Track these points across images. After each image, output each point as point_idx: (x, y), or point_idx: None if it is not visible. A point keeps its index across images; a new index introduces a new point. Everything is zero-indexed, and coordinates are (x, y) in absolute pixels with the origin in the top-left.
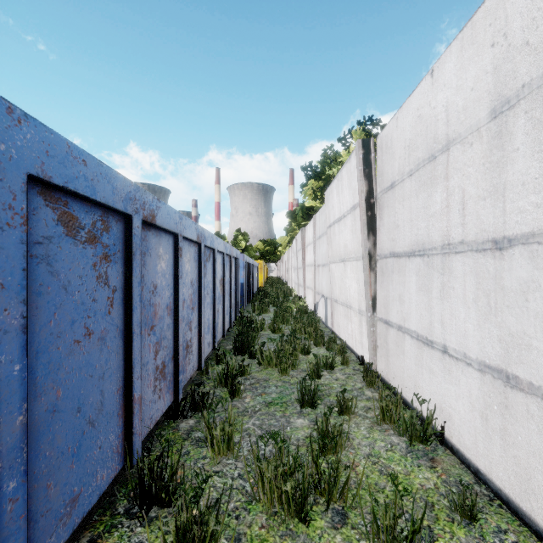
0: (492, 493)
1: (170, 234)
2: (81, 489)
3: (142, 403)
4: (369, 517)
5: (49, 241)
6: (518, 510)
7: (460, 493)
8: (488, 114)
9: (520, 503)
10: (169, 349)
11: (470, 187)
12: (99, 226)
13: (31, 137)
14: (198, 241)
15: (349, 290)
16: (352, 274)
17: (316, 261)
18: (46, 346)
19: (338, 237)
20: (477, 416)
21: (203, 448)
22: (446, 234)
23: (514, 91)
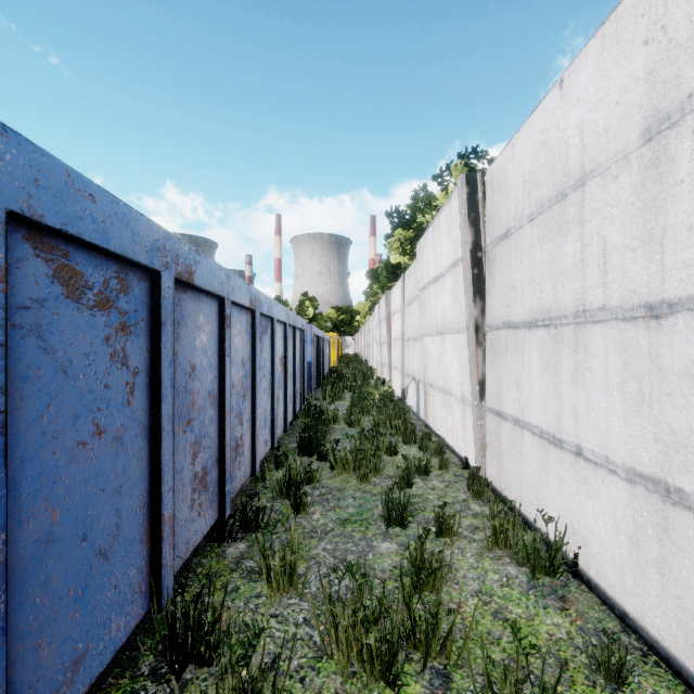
0: (645, 645)
1: (214, 298)
2: (88, 645)
3: (174, 523)
4: (481, 679)
5: (41, 305)
6: (683, 670)
7: (602, 645)
8: (639, 136)
9: (686, 661)
10: (212, 450)
11: (614, 235)
12: (114, 285)
13: (12, 158)
14: (251, 307)
15: (449, 371)
16: (453, 350)
17: (404, 334)
18: (36, 451)
19: (435, 302)
20: (624, 541)
21: (257, 582)
22: (581, 297)
23: (677, 103)
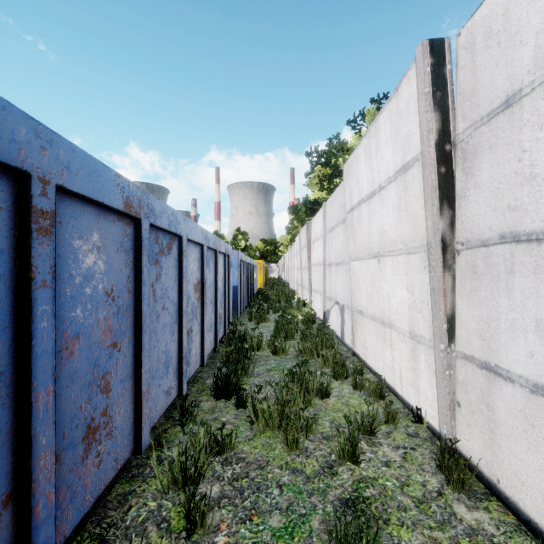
0: None
1: None
2: None
3: None
4: None
5: None
6: None
7: None
8: None
9: None
10: None
11: None
12: None
13: None
14: (128, 212)
15: (390, 300)
16: (396, 275)
17: (326, 259)
18: None
19: (368, 221)
20: None
21: None
22: None
23: None
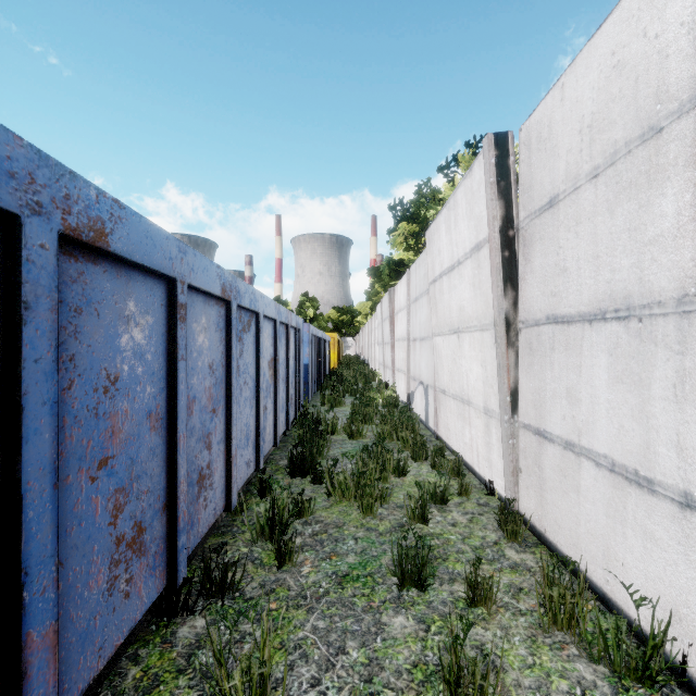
0: None
1: (159, 278)
2: None
3: (68, 630)
4: None
5: None
6: None
7: None
8: None
9: None
10: (154, 493)
11: None
12: None
13: None
14: (223, 297)
15: (468, 377)
16: (473, 352)
17: (410, 334)
18: None
19: (449, 296)
20: None
21: None
22: (693, 274)
23: None
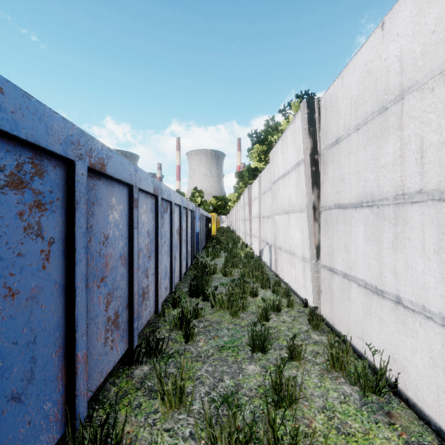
0: None
1: (125, 185)
2: None
3: (89, 359)
4: None
5: None
6: None
7: None
8: None
9: None
10: (123, 298)
11: (431, 134)
12: (28, 169)
13: None
14: (154, 193)
15: (293, 239)
16: (296, 224)
17: (261, 213)
18: None
19: (283, 191)
20: (440, 373)
21: (155, 399)
22: (400, 184)
23: None
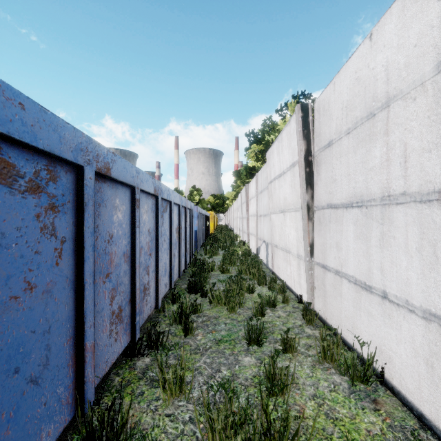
0: (439, 440)
1: (127, 187)
2: None
3: (96, 349)
4: None
5: None
6: None
7: (407, 440)
8: (434, 68)
9: None
10: (126, 293)
11: (413, 141)
12: (44, 175)
13: None
14: (155, 194)
15: (289, 237)
16: (291, 223)
17: (258, 212)
18: None
19: (279, 191)
20: (421, 362)
21: (156, 388)
22: (386, 186)
23: None
